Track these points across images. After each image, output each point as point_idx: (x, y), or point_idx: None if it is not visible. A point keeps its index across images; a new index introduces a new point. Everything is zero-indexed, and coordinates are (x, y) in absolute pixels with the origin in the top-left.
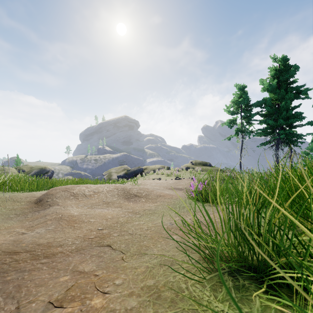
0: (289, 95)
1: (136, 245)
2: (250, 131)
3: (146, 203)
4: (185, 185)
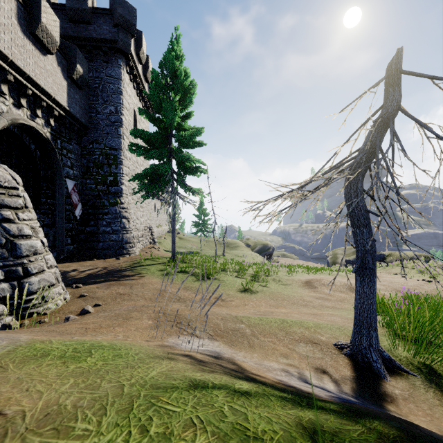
0: None
1: (351, 304)
2: None
3: None
4: (426, 290)
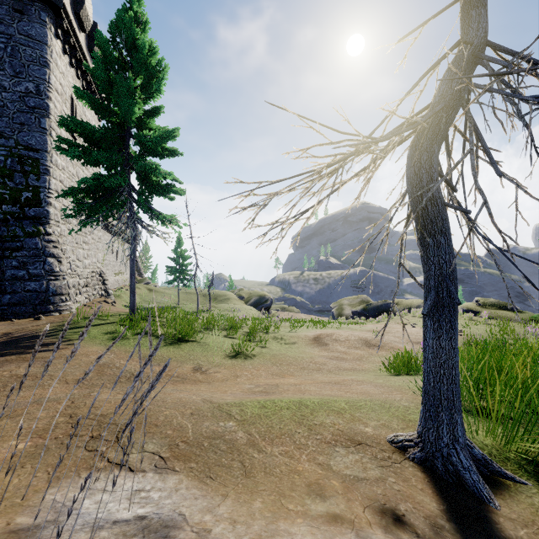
0: None
1: (371, 362)
2: None
3: (381, 351)
4: None
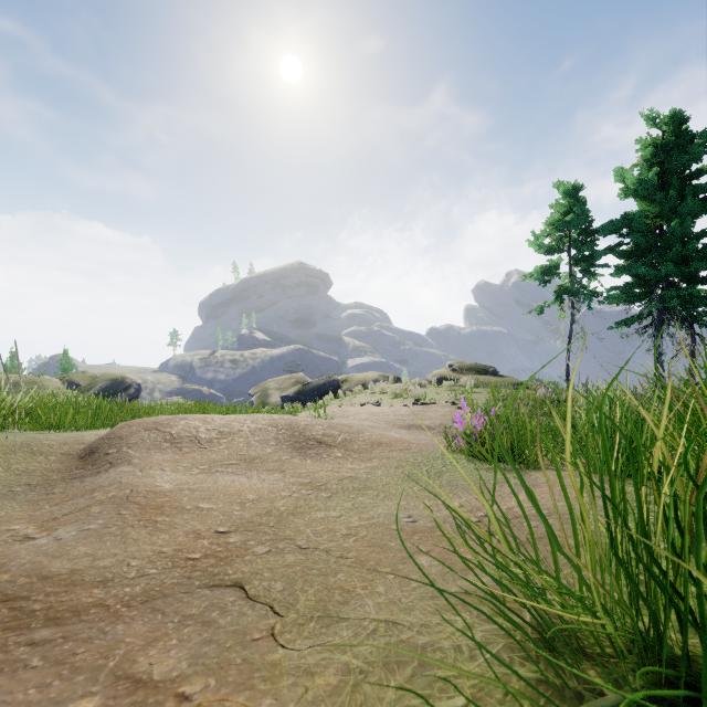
0: (690, 204)
1: (314, 586)
2: (591, 292)
3: (346, 461)
4: (437, 418)
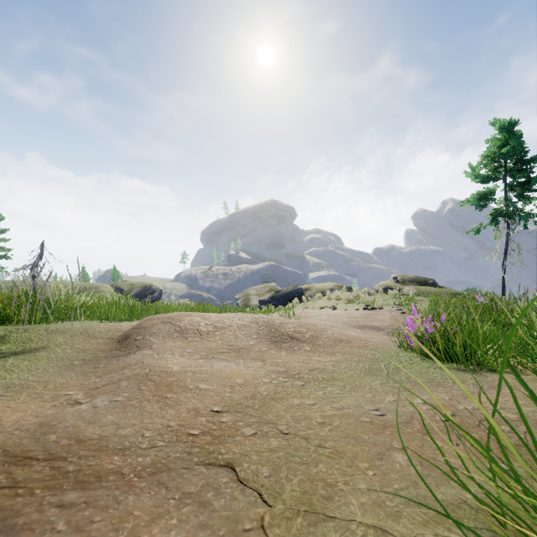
0: None
1: (298, 475)
2: (526, 214)
3: (314, 354)
4: (385, 320)
